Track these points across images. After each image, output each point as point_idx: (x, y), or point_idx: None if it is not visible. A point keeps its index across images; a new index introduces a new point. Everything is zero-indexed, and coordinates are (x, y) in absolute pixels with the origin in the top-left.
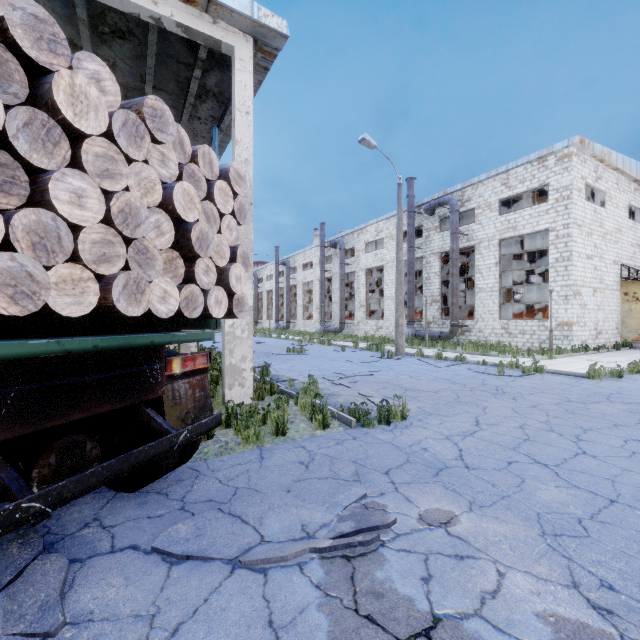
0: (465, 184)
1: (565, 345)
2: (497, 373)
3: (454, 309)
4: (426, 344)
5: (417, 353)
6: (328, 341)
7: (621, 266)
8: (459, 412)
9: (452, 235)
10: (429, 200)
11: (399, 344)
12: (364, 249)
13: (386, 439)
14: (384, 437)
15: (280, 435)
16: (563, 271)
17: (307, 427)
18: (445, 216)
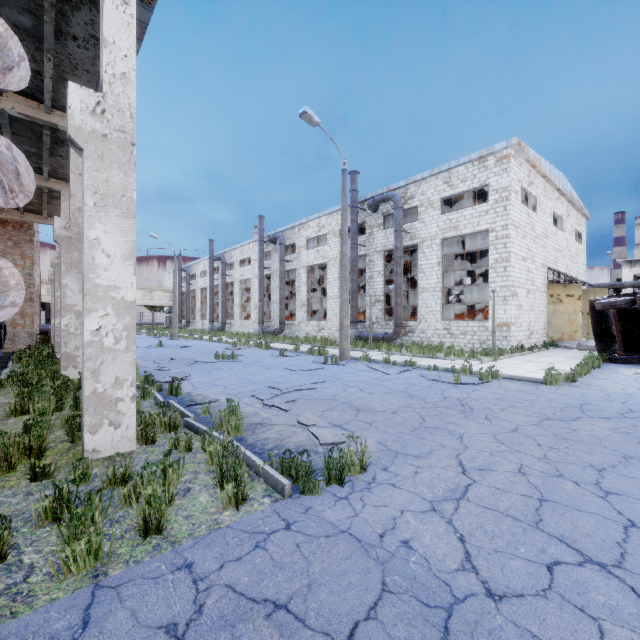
0: (408, 181)
1: (504, 346)
2: (454, 381)
3: (398, 309)
4: (371, 346)
5: (363, 357)
6: (266, 344)
7: (548, 269)
8: (433, 448)
9: (396, 232)
10: (372, 196)
11: (344, 348)
12: (305, 245)
13: (340, 523)
14: (337, 517)
15: (153, 533)
16: (502, 272)
17: (209, 503)
18: (388, 213)
